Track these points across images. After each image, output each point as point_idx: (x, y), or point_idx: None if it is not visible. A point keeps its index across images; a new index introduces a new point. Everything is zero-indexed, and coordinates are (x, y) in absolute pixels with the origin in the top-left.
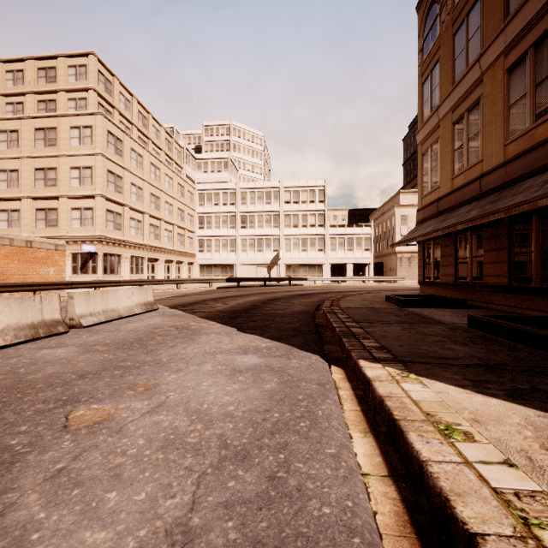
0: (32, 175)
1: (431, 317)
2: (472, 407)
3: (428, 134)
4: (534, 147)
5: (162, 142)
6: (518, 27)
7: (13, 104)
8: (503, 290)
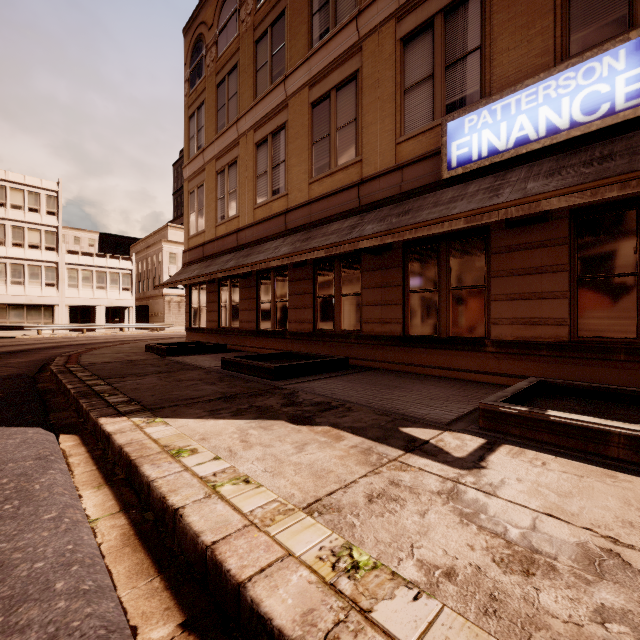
0: None
1: (192, 363)
2: (204, 430)
3: (195, 173)
4: (272, 217)
5: None
6: (263, 112)
7: None
8: (254, 334)
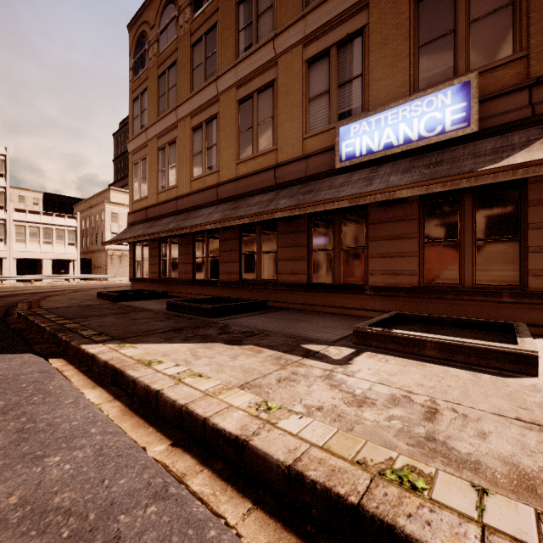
0: None
1: (141, 307)
2: (164, 350)
3: (138, 148)
4: (206, 189)
5: None
6: (198, 103)
7: None
8: (190, 283)
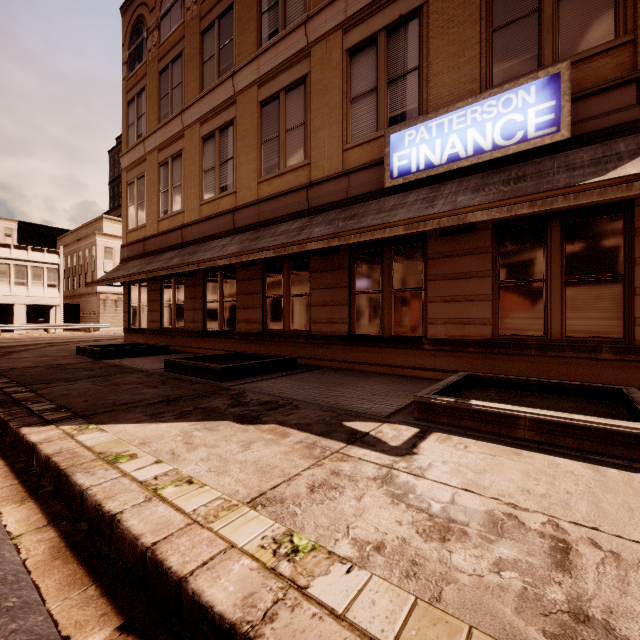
0: None
1: (132, 366)
2: (144, 435)
3: (134, 163)
4: (219, 214)
5: None
6: (210, 106)
7: None
8: (200, 335)
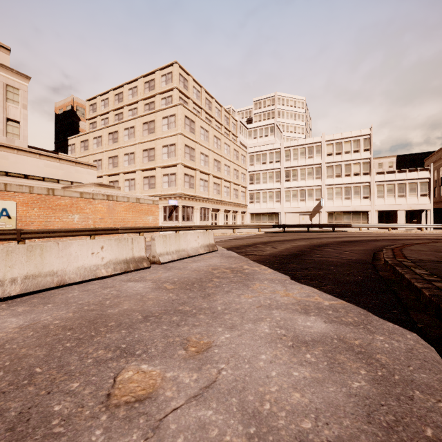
0: (141, 155)
1: None
2: None
3: None
4: None
5: (222, 119)
6: None
7: (132, 110)
8: None
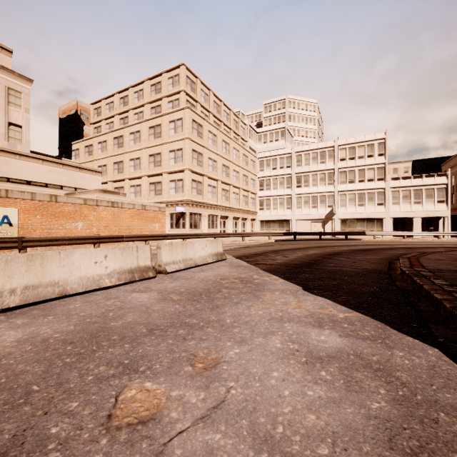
0: (147, 160)
1: None
2: None
3: None
4: None
5: (231, 123)
6: None
7: (137, 114)
8: None
